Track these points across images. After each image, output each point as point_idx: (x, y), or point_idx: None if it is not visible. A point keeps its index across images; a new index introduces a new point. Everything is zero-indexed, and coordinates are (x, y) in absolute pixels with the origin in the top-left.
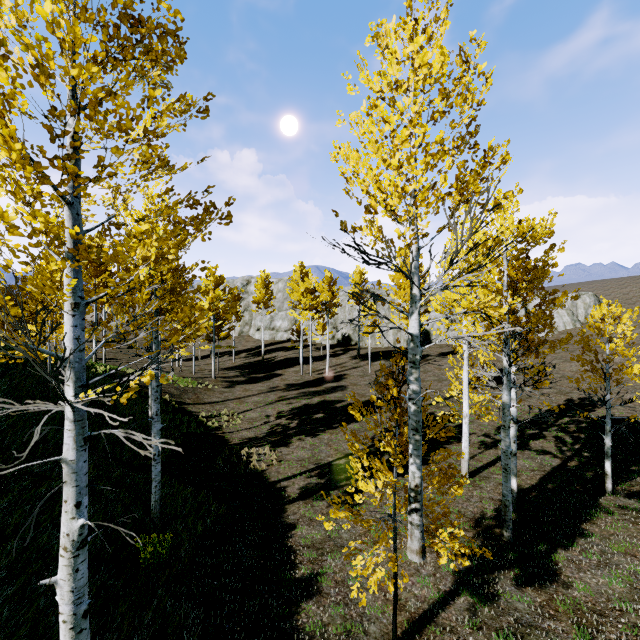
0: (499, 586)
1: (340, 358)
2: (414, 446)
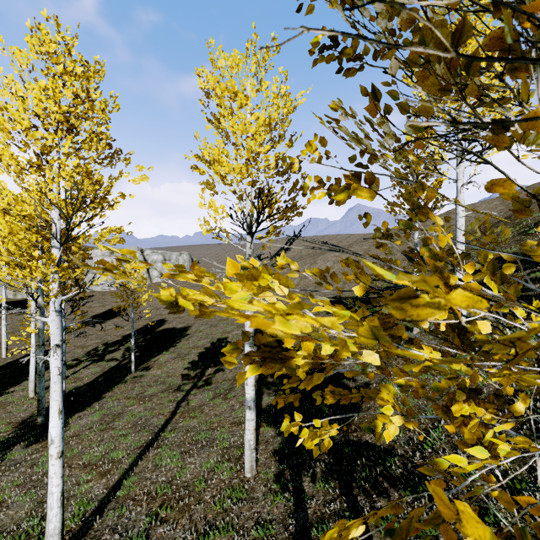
0: (10, 454)
1: None
2: None
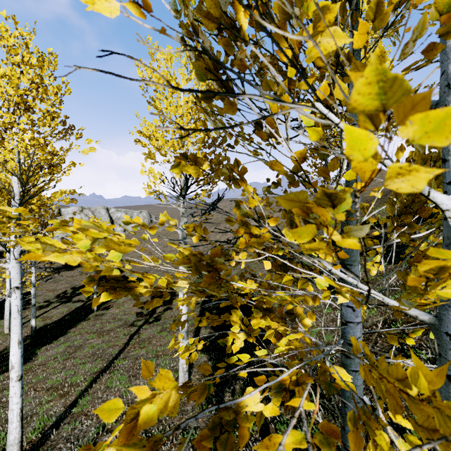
0: None
1: None
2: None
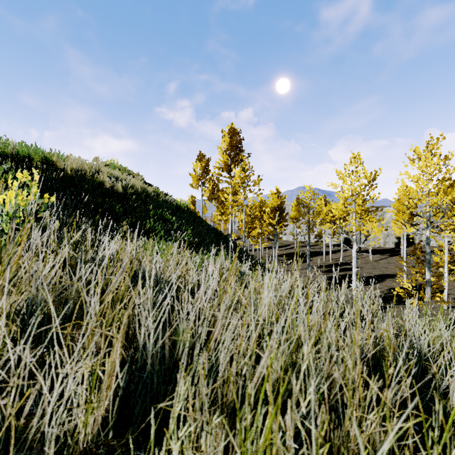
0: None
1: (346, 252)
2: (428, 268)
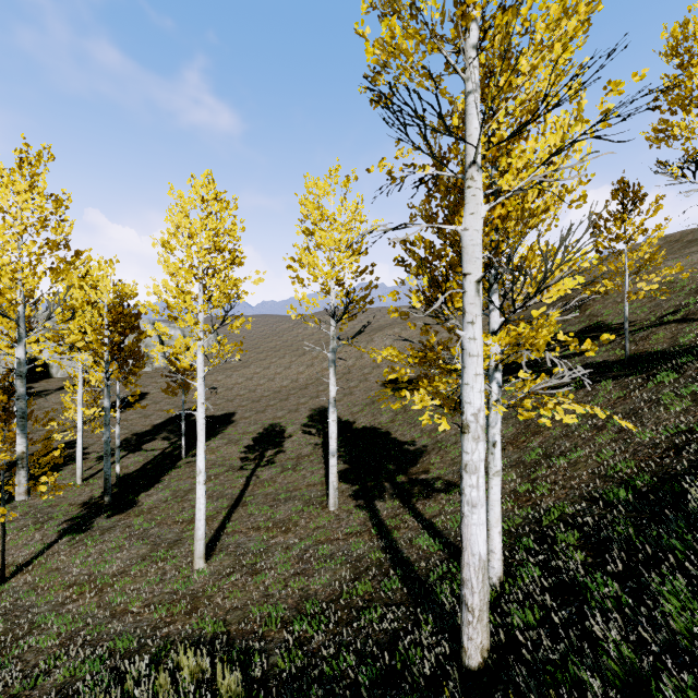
0: (95, 523)
1: None
2: (22, 428)
